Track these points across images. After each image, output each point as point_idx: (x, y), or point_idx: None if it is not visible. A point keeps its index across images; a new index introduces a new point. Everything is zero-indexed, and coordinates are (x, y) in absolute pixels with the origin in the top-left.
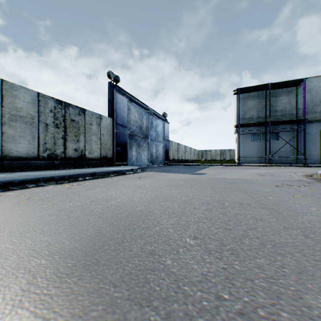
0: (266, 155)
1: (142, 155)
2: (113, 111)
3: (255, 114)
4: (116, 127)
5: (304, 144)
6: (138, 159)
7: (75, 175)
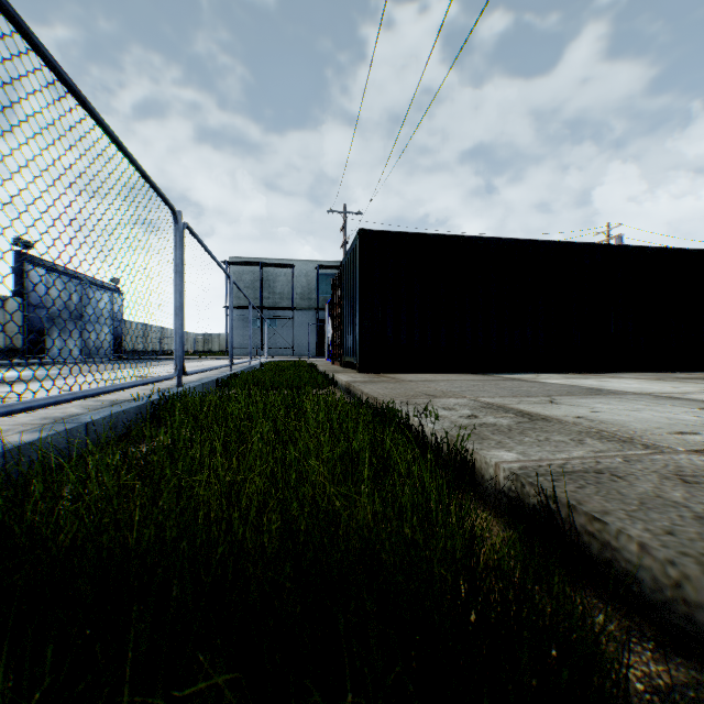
0: (262, 346)
1: (71, 345)
2: (24, 287)
3: (252, 293)
4: (29, 309)
5: (293, 334)
6: (64, 350)
7: (6, 364)
